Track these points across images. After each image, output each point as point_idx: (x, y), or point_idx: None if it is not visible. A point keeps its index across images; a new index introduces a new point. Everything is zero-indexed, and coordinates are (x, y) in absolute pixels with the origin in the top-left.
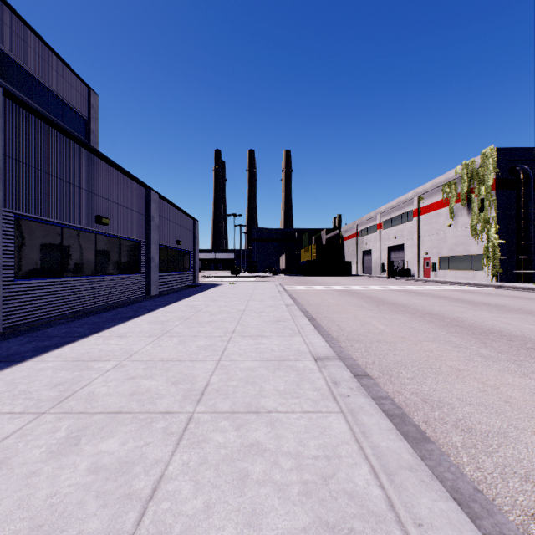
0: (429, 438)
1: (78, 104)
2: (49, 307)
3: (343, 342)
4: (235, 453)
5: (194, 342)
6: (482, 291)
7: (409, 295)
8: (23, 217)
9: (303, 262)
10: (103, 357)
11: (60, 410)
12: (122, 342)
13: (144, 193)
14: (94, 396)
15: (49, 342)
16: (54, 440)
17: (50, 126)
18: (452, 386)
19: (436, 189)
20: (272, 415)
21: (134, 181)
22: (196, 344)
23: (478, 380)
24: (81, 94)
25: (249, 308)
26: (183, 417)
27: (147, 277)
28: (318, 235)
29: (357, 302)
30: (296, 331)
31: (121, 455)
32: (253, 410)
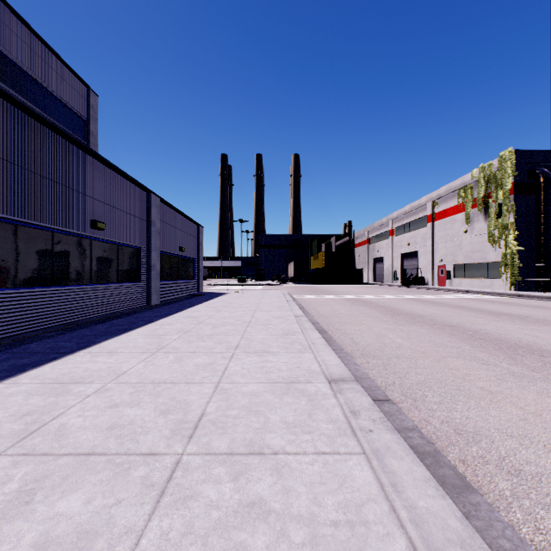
0: (471, 486)
1: (77, 104)
2: (38, 318)
3: (358, 358)
4: (230, 517)
5: (192, 359)
6: (501, 300)
7: (424, 305)
8: (8, 221)
9: (313, 270)
10: (86, 378)
11: (20, 450)
12: (111, 359)
13: (144, 197)
14: (65, 431)
15: (29, 359)
16: (1, 497)
17: (39, 122)
18: (487, 413)
19: (451, 194)
20: (278, 457)
21: (133, 184)
22: (194, 362)
23: (516, 405)
24: (80, 94)
25: (255, 319)
26: (169, 461)
27: (147, 286)
28: (327, 242)
29: (370, 312)
30: (306, 346)
31: (82, 519)
32: (256, 450)
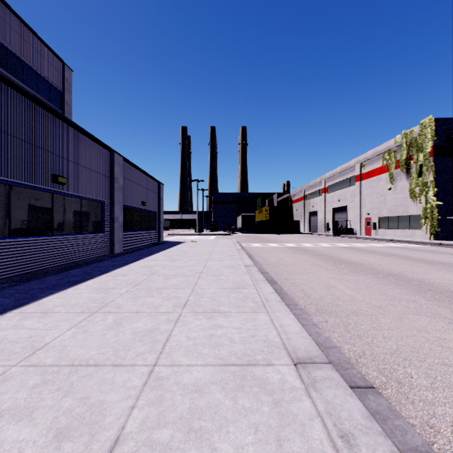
0: None
1: (53, 77)
2: None
3: (314, 315)
4: None
5: (131, 323)
6: (426, 248)
7: (360, 253)
8: None
9: (258, 222)
10: None
11: None
12: (40, 323)
13: (107, 155)
14: None
15: None
16: None
17: None
18: None
19: (377, 157)
20: None
21: (96, 143)
22: (133, 328)
23: None
24: (56, 68)
25: (207, 269)
26: None
27: (111, 237)
28: (270, 198)
29: (313, 260)
30: (259, 303)
31: None
32: None
